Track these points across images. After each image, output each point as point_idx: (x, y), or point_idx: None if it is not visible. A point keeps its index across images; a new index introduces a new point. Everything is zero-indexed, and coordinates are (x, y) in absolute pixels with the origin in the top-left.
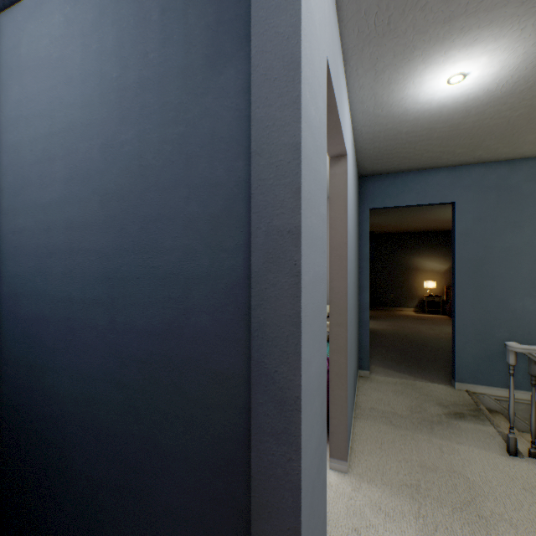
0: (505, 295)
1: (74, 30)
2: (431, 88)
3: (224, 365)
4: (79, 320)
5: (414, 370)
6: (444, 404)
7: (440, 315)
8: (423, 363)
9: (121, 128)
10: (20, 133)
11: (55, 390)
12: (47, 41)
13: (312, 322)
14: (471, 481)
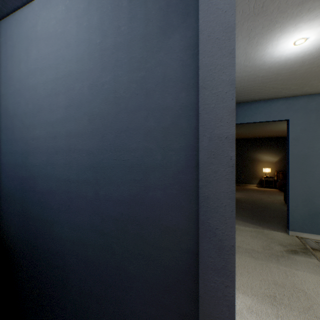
0: None
1: (72, 14)
2: (283, 48)
3: (171, 222)
4: (75, 193)
5: (262, 223)
6: (283, 244)
7: (273, 189)
8: (266, 219)
9: (102, 74)
10: (37, 78)
11: (59, 235)
12: (54, 22)
13: None
14: (308, 294)
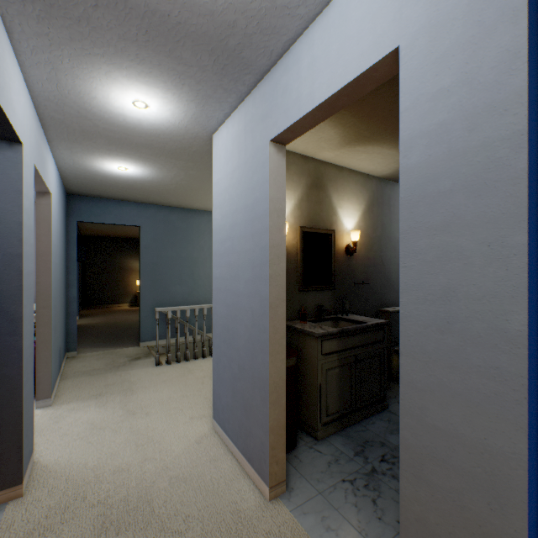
0: (168, 284)
1: None
2: (110, 167)
3: None
4: None
5: (117, 344)
6: (131, 356)
7: None
8: (125, 339)
9: None
10: None
11: None
12: None
13: (28, 291)
14: (133, 381)
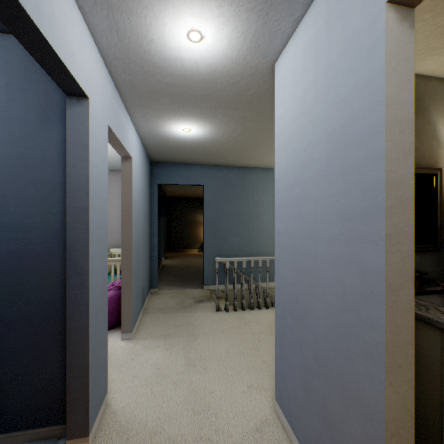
0: (226, 236)
1: None
2: (177, 131)
3: (51, 268)
4: None
5: (186, 284)
6: (196, 297)
7: None
8: (192, 280)
9: None
10: None
11: None
12: None
13: (97, 244)
14: (196, 325)
